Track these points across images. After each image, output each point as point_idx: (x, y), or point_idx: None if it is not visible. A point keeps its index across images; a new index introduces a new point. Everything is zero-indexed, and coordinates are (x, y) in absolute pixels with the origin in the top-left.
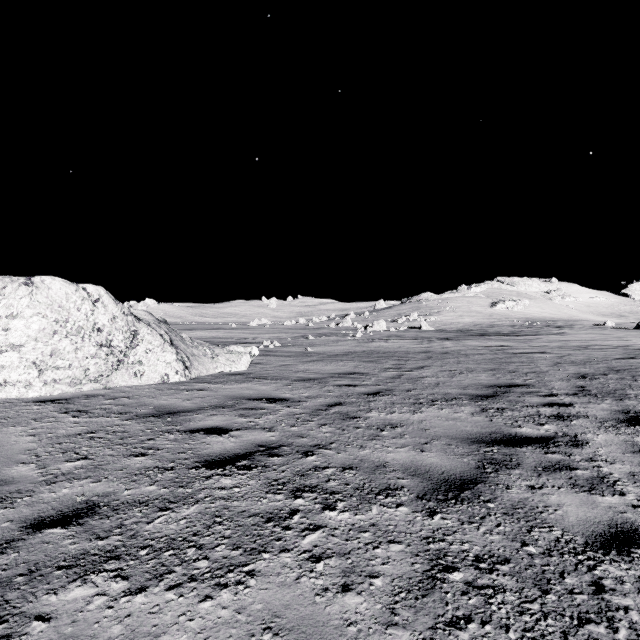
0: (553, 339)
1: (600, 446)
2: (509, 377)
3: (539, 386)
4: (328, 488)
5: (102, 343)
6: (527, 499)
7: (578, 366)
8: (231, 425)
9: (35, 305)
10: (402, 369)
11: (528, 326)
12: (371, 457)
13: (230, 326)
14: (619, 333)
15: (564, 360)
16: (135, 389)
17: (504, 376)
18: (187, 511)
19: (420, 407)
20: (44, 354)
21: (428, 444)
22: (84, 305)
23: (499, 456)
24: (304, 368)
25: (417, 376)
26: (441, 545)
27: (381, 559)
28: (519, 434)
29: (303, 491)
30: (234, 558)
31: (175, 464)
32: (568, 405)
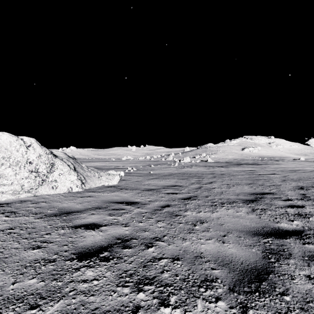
0: (276, 167)
1: None
2: (260, 188)
3: (279, 194)
4: (163, 280)
5: (32, 170)
6: (311, 291)
7: (296, 182)
8: (102, 222)
9: None
10: (201, 183)
11: (261, 160)
12: (191, 248)
13: (112, 160)
14: (308, 163)
15: (287, 178)
16: (51, 196)
17: (257, 187)
18: (51, 309)
19: (215, 208)
20: None
21: (226, 236)
22: (21, 148)
23: (274, 246)
24: (148, 183)
25: (210, 187)
26: None
27: None
28: (281, 228)
29: (144, 283)
30: None
31: (57, 256)
32: (302, 207)
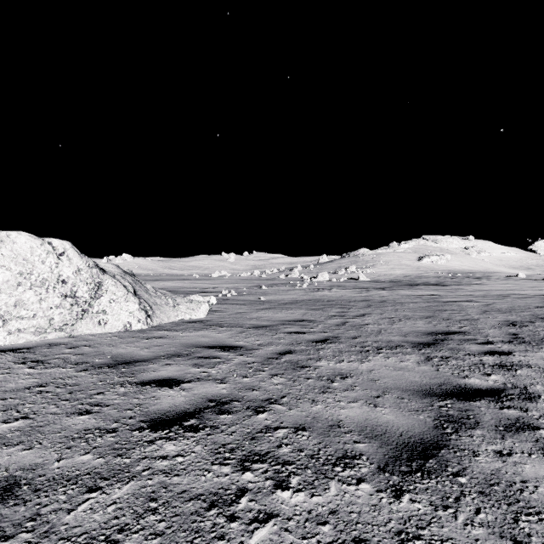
0: (475, 289)
1: None
2: (444, 324)
3: (474, 333)
4: (280, 456)
5: (67, 294)
6: (500, 471)
7: (505, 314)
8: (184, 376)
9: None
10: (346, 316)
11: (451, 277)
12: (324, 414)
13: (194, 277)
14: (531, 283)
15: (491, 308)
16: (98, 337)
17: (440, 323)
18: (119, 492)
19: (367, 355)
20: (8, 305)
21: (380, 398)
22: (49, 258)
23: (455, 412)
24: (257, 315)
25: (360, 323)
26: None
27: None
28: (469, 385)
29: (252, 461)
30: None
31: (119, 424)
32: (508, 353)
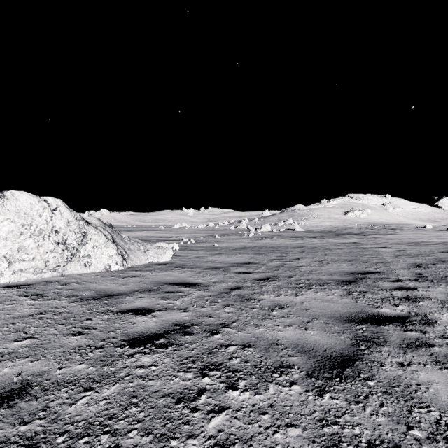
0: (390, 237)
1: (447, 324)
2: (364, 266)
3: (387, 273)
4: (231, 366)
5: (59, 241)
6: (400, 376)
7: (413, 258)
8: (154, 306)
9: (5, 212)
10: (284, 260)
11: (371, 228)
12: (265, 335)
13: (160, 228)
14: (436, 233)
15: (402, 253)
16: (84, 276)
17: (360, 265)
18: (108, 391)
19: (300, 290)
20: (12, 250)
21: (310, 323)
22: (45, 213)
23: (368, 334)
24: (212, 259)
25: (295, 265)
26: (334, 429)
27: (281, 446)
28: (380, 314)
29: (209, 369)
30: (144, 446)
31: (105, 342)
32: (413, 289)
